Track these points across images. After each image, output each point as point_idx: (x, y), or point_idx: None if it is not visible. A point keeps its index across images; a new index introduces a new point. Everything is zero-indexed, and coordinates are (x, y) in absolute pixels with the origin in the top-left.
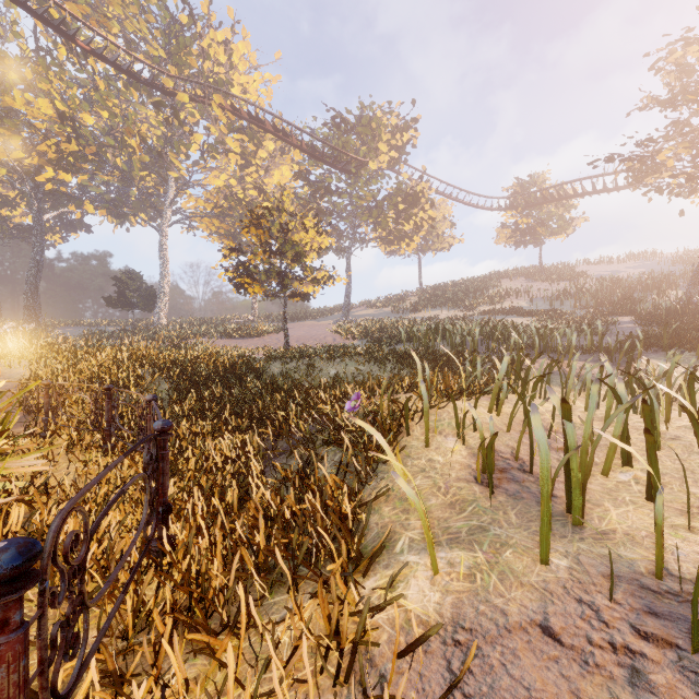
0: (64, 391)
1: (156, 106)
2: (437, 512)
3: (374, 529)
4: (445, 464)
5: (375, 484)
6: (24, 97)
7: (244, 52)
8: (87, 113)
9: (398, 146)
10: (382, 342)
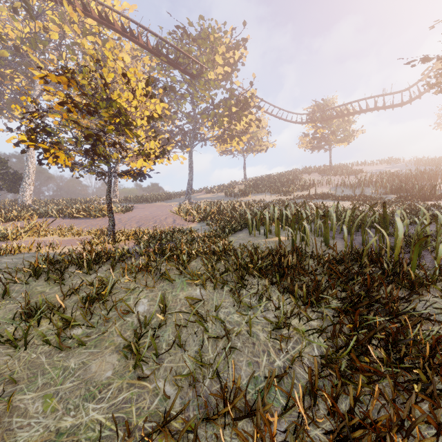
0: None
1: None
2: None
3: None
4: None
5: None
6: None
7: None
8: None
9: (230, 64)
10: (226, 228)
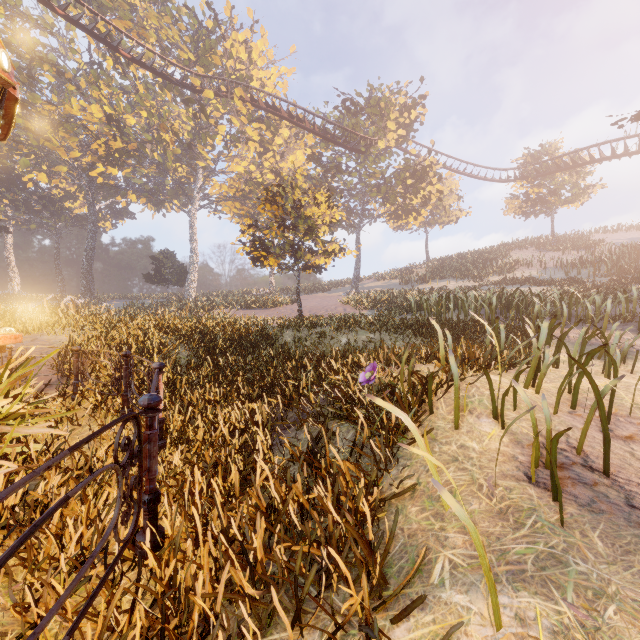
0: (97, 356)
1: (186, 103)
2: (483, 524)
3: (398, 537)
4: (482, 453)
5: (395, 472)
6: (80, 105)
7: (262, 49)
8: (130, 114)
9: (405, 124)
10: (392, 311)
